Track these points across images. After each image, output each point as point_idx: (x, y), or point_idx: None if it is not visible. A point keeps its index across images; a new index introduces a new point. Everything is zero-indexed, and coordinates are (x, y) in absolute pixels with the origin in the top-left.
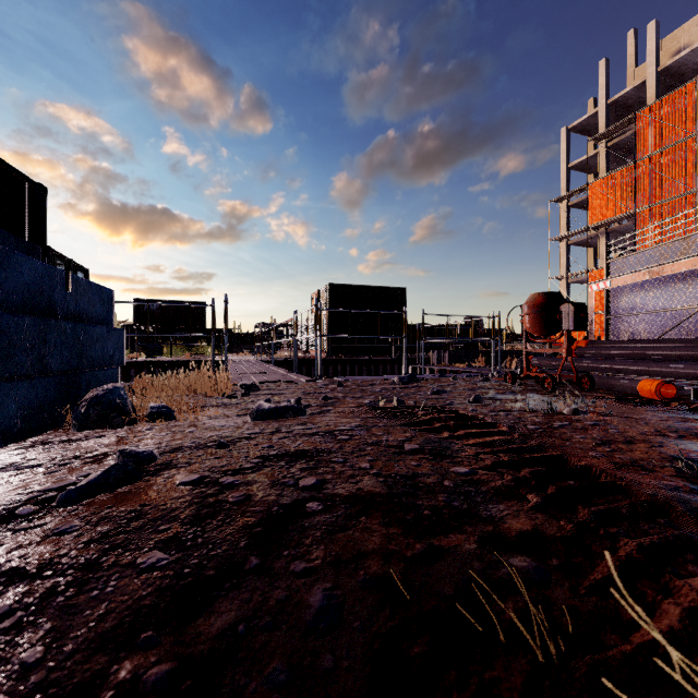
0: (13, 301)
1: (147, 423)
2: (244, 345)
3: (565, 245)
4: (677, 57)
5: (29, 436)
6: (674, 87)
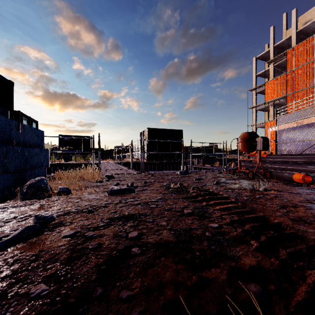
0: None
1: (57, 196)
2: (109, 155)
3: (255, 110)
4: (305, 25)
5: None
6: (304, 39)
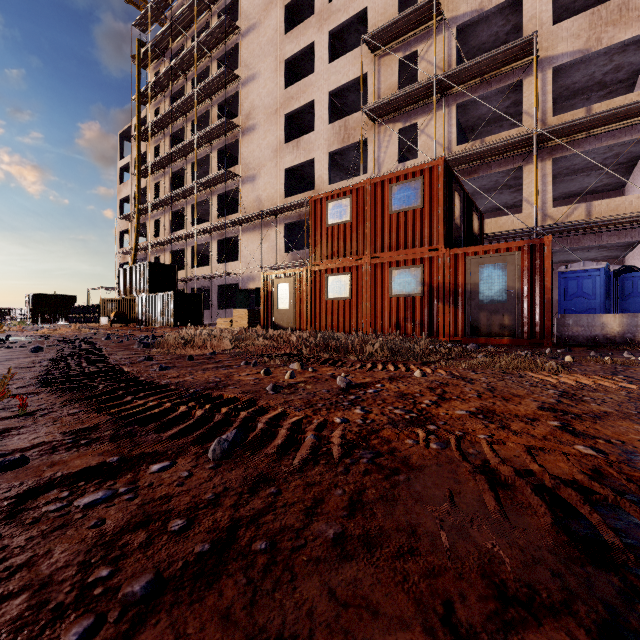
0: None
1: None
2: None
3: None
4: None
5: None
6: None
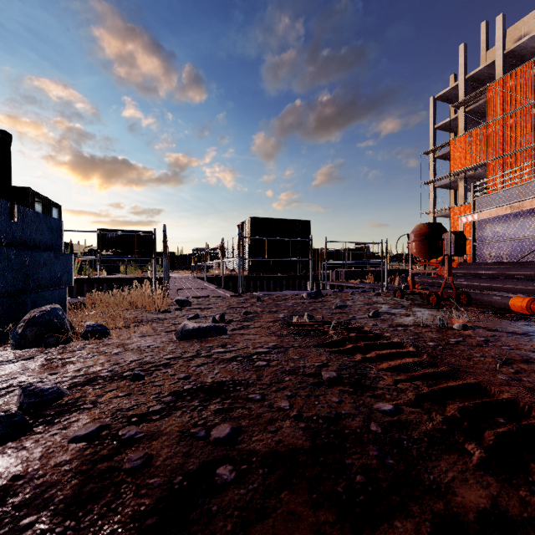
0: None
1: (82, 341)
2: (185, 264)
3: (432, 188)
4: (519, 42)
5: None
6: (517, 66)
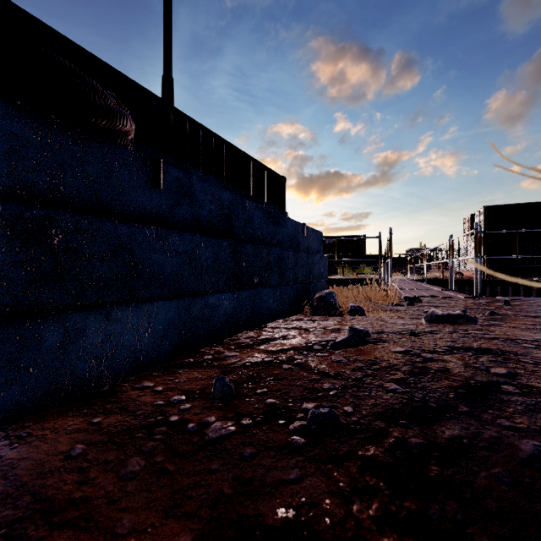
0: (285, 243)
1: (349, 316)
2: (396, 267)
3: None
4: None
5: (291, 315)
6: None
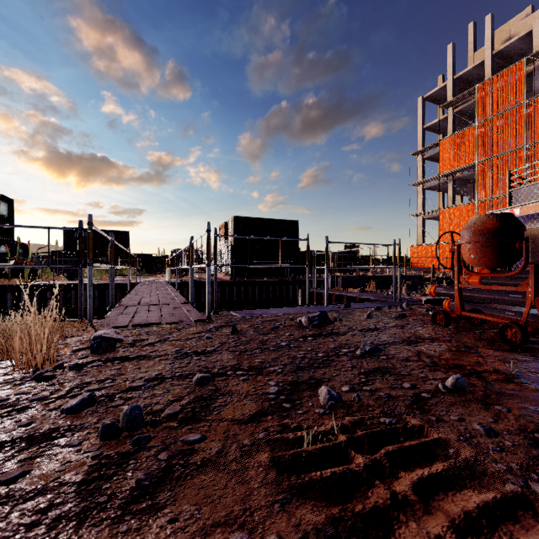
0: None
1: None
2: (163, 267)
3: (421, 189)
4: (508, 43)
5: None
6: (504, 68)
